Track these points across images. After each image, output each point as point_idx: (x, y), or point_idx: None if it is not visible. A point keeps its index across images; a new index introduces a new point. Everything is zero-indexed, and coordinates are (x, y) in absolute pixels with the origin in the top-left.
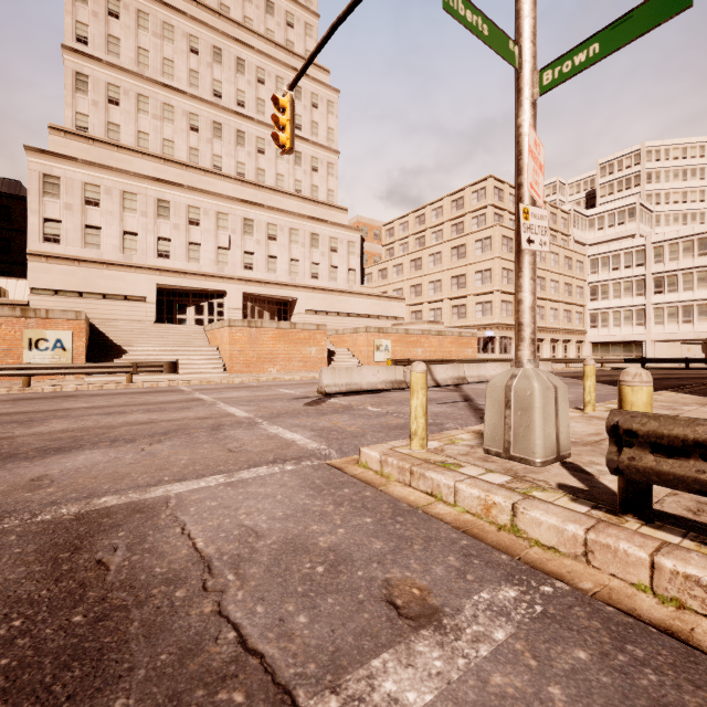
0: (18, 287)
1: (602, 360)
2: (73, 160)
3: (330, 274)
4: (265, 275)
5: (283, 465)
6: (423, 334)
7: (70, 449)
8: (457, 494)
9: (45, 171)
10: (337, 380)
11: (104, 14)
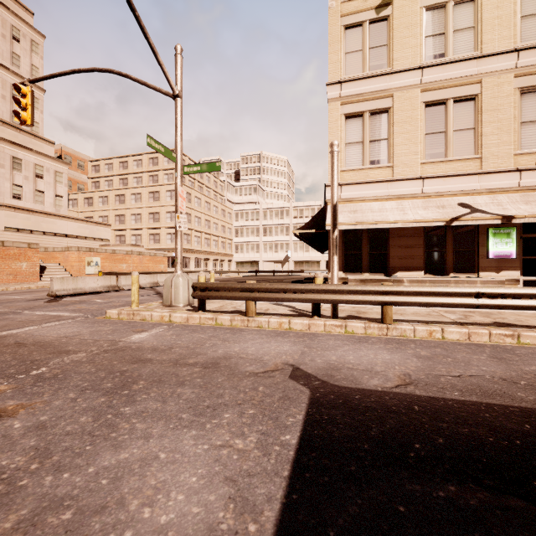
0: None
1: (238, 272)
2: None
3: (35, 197)
4: None
5: (66, 321)
6: (128, 253)
7: None
8: (152, 316)
9: None
10: (66, 286)
11: None
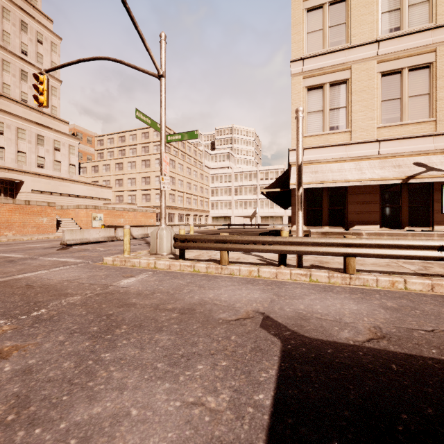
0: None
1: (214, 225)
2: None
3: (54, 166)
4: None
5: (70, 266)
6: (125, 210)
7: None
8: (140, 263)
9: None
10: (74, 237)
11: None
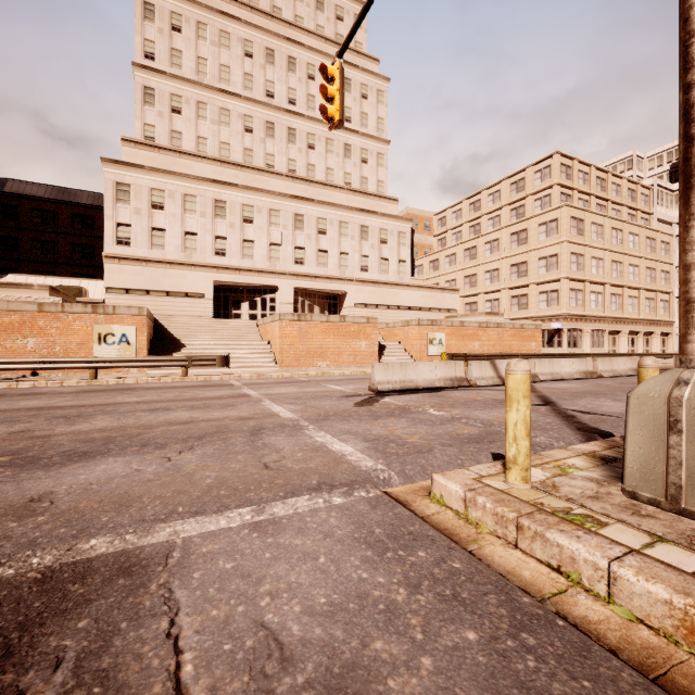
0: (97, 288)
1: None
2: (141, 168)
3: (380, 266)
4: (315, 269)
5: (329, 495)
6: (480, 326)
7: (95, 454)
8: (615, 583)
9: (118, 180)
10: (390, 377)
11: (168, 30)
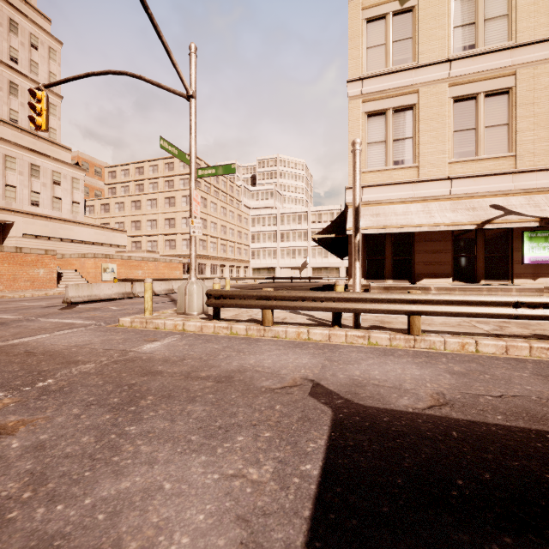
0: None
1: (255, 278)
2: None
3: (53, 204)
4: None
5: (78, 329)
6: (143, 260)
7: None
8: (165, 325)
9: None
10: (81, 293)
11: None
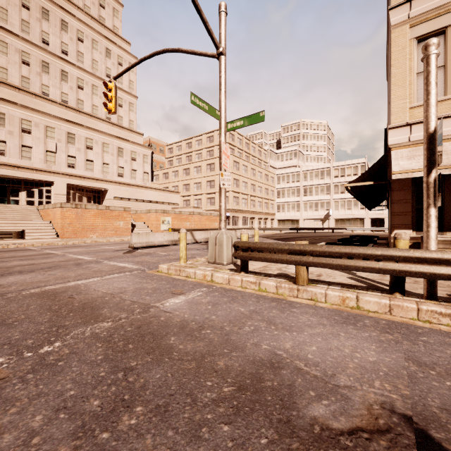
0: None
1: (280, 229)
2: None
3: (131, 174)
4: (84, 172)
5: (125, 273)
6: (190, 214)
7: None
8: (196, 274)
9: None
10: (141, 240)
11: None
